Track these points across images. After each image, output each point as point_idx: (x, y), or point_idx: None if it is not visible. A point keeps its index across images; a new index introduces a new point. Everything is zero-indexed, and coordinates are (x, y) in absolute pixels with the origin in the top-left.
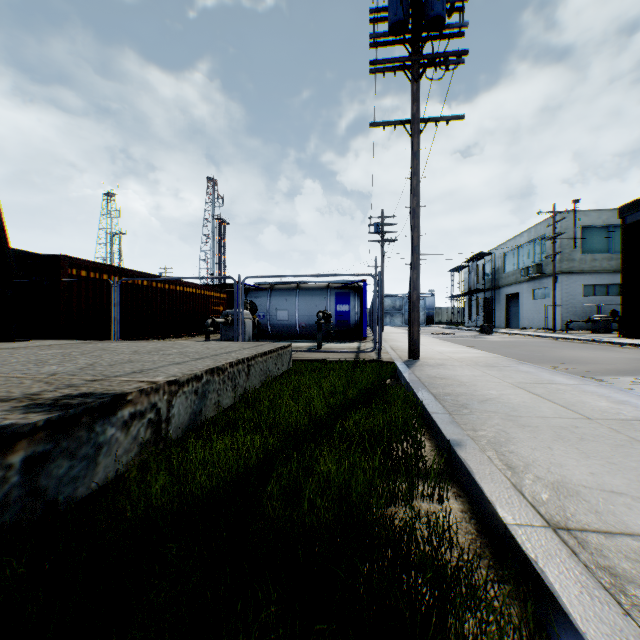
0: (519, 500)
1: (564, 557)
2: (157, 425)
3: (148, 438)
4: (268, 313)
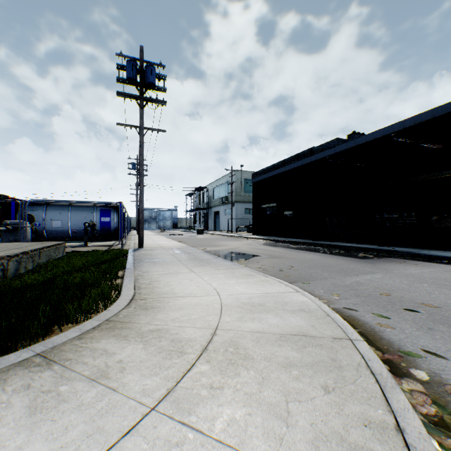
0: (132, 274)
1: (131, 278)
2: (5, 271)
3: (2, 275)
4: (44, 222)
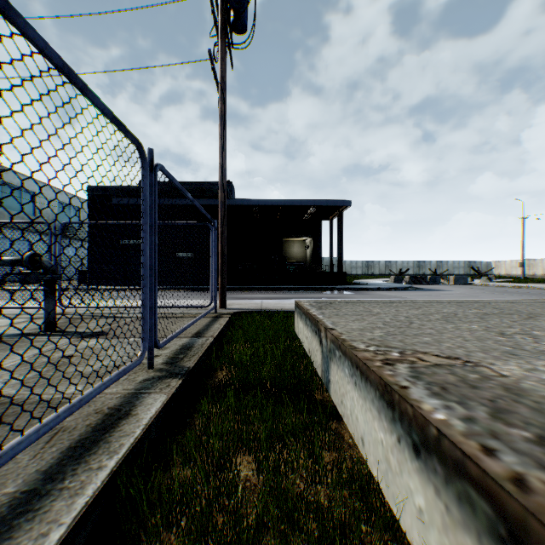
0: None
1: None
2: None
3: None
4: None
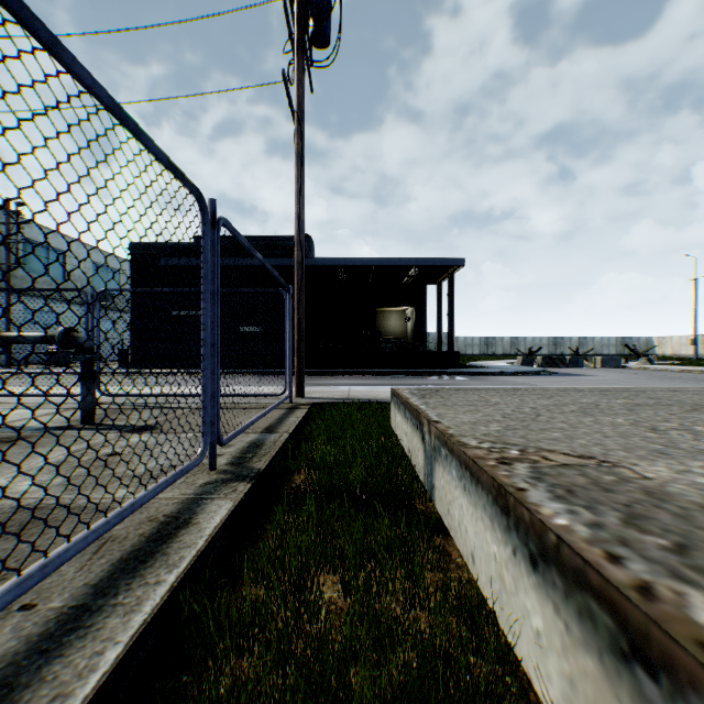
0: None
1: None
2: None
3: None
4: None
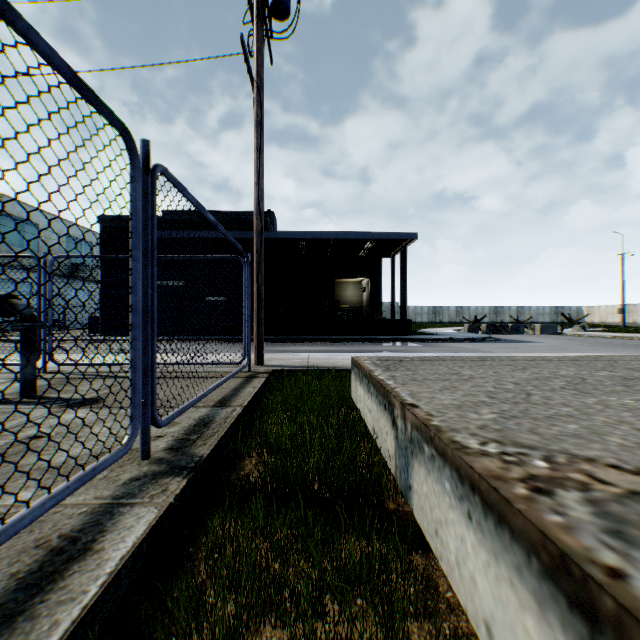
0: None
1: None
2: None
3: None
4: None
